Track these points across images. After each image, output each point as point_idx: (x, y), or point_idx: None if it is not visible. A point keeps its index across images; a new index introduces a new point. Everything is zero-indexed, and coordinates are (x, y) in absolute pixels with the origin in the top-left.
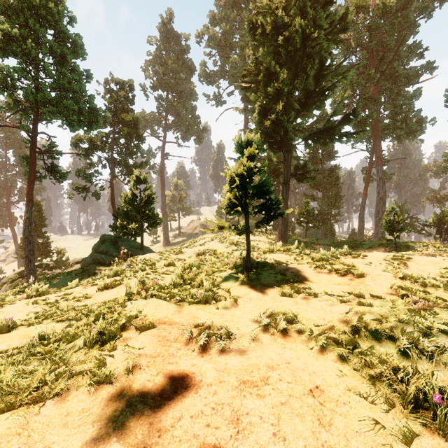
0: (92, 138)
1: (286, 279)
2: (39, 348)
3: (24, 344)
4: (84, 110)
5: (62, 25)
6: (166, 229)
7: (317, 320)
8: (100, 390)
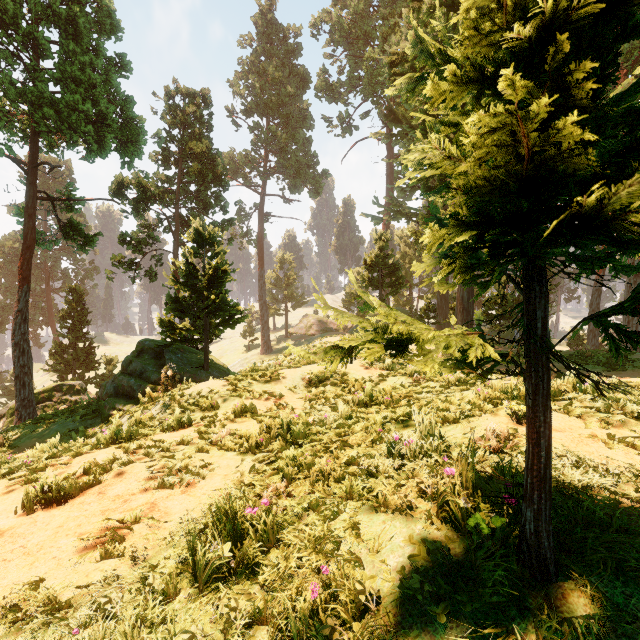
0: (141, 181)
1: None
2: None
3: None
4: (109, 118)
5: None
6: (265, 328)
7: None
8: None
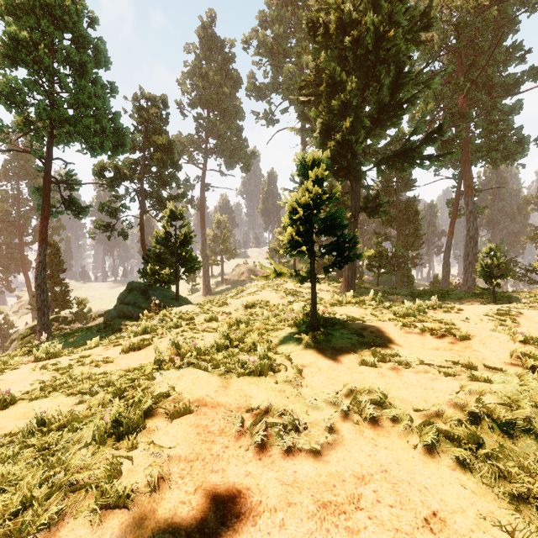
0: (117, 165)
1: (365, 342)
2: (35, 438)
3: (19, 428)
4: (107, 131)
5: (81, 27)
6: (206, 275)
7: (416, 402)
8: (109, 519)
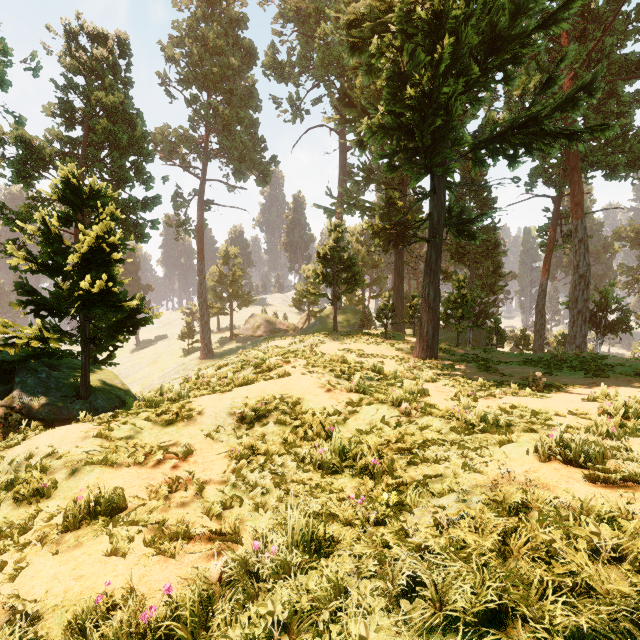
0: (23, 134)
1: None
2: None
3: None
4: None
5: None
6: (206, 329)
7: None
8: None
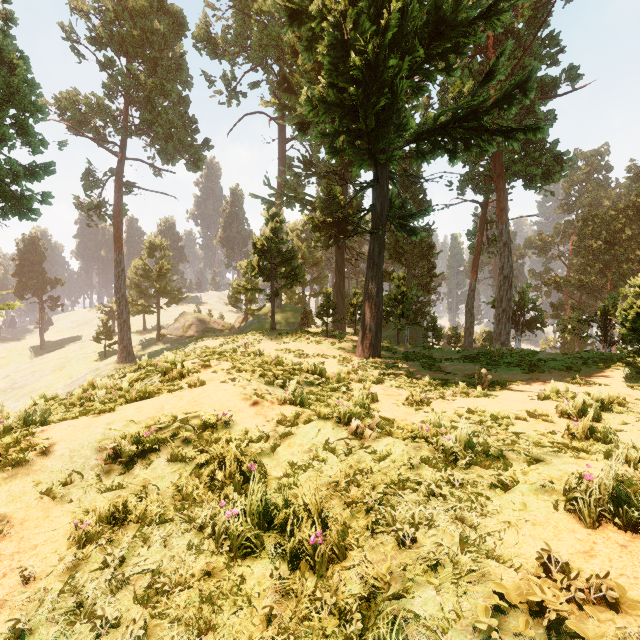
0: None
1: None
2: None
3: None
4: None
5: None
6: (125, 329)
7: None
8: None
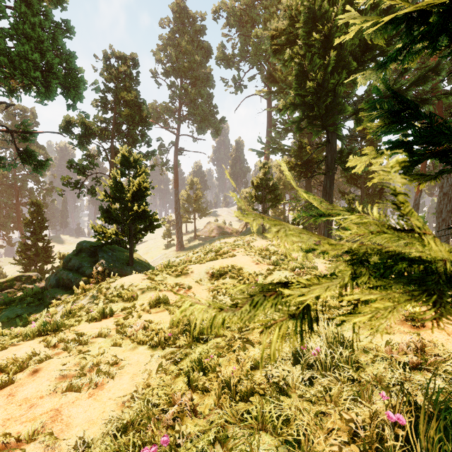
0: (84, 120)
1: None
2: None
3: None
4: (54, 68)
5: None
6: (179, 231)
7: None
8: None
